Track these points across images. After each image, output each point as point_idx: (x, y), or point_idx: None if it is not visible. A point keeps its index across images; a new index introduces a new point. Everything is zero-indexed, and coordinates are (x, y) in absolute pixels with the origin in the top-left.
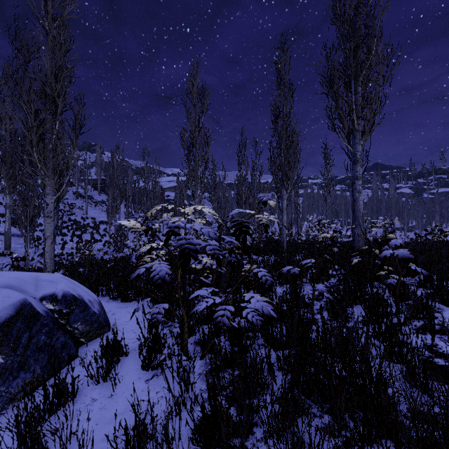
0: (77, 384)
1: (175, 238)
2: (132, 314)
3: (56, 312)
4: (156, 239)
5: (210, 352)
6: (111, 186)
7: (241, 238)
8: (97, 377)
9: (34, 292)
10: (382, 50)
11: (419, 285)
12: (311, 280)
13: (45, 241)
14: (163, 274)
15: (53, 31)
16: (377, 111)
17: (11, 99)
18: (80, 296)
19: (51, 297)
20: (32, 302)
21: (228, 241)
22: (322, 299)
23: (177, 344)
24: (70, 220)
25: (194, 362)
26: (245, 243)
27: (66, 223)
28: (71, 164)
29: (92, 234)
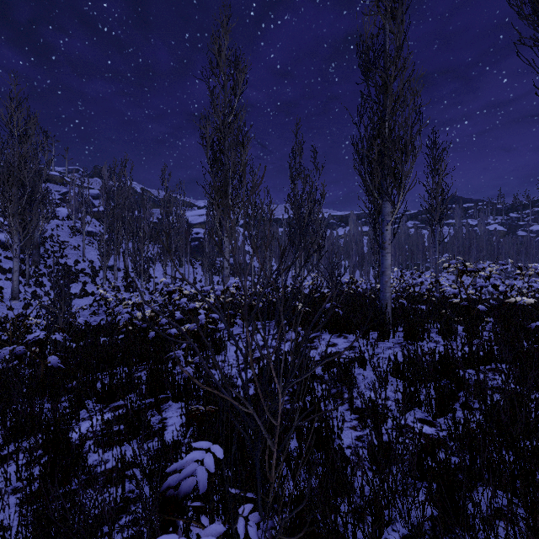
0: None
1: None
2: None
3: None
4: None
5: None
6: (105, 215)
7: None
8: None
9: None
10: None
11: None
12: None
13: None
14: None
15: None
16: None
17: None
18: None
19: None
20: None
21: None
22: None
23: None
24: (57, 264)
25: None
26: None
27: (50, 268)
28: None
29: (84, 284)
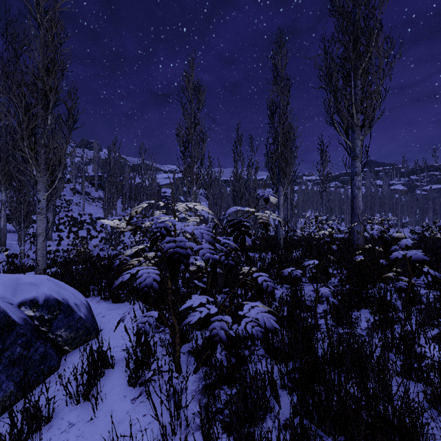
0: (53, 405)
1: (163, 241)
2: (117, 325)
3: (36, 319)
4: (145, 239)
5: (204, 364)
6: (107, 183)
7: (240, 239)
8: (77, 395)
9: (12, 298)
10: (383, 42)
11: (427, 287)
12: (310, 280)
13: (37, 238)
14: (150, 282)
15: (45, 24)
16: (377, 105)
17: (7, 96)
18: (65, 300)
19: (31, 303)
20: (7, 310)
21: (224, 243)
22: (324, 301)
23: (169, 355)
24: (67, 216)
25: (186, 382)
26: (244, 246)
27: (63, 219)
28: (64, 160)
29: (89, 230)
